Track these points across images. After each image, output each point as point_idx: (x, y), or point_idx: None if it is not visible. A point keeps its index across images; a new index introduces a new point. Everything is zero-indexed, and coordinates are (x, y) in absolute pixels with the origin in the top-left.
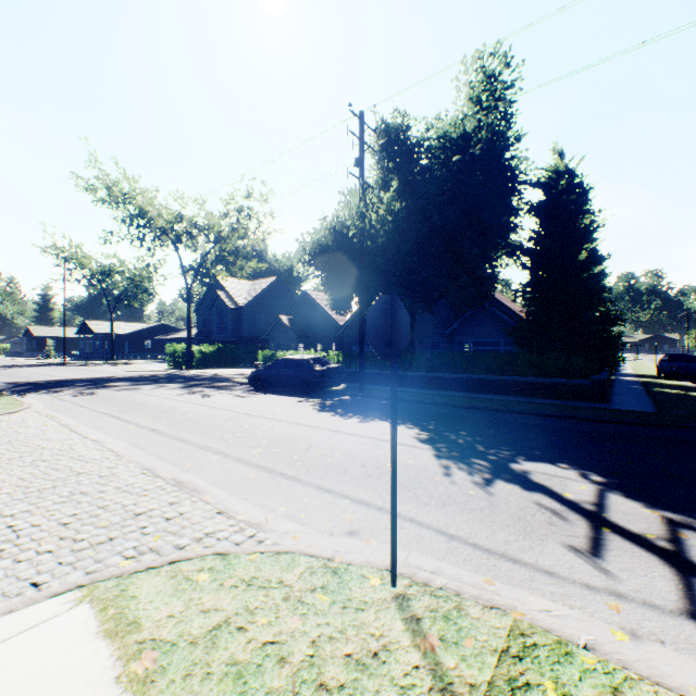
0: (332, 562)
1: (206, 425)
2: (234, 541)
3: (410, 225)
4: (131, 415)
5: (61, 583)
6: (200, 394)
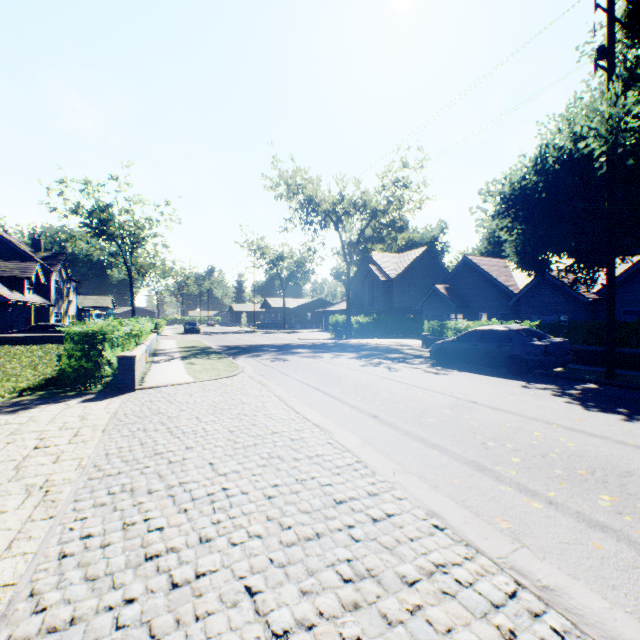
0: None
1: (435, 417)
2: None
3: None
4: (333, 390)
5: None
6: (383, 366)
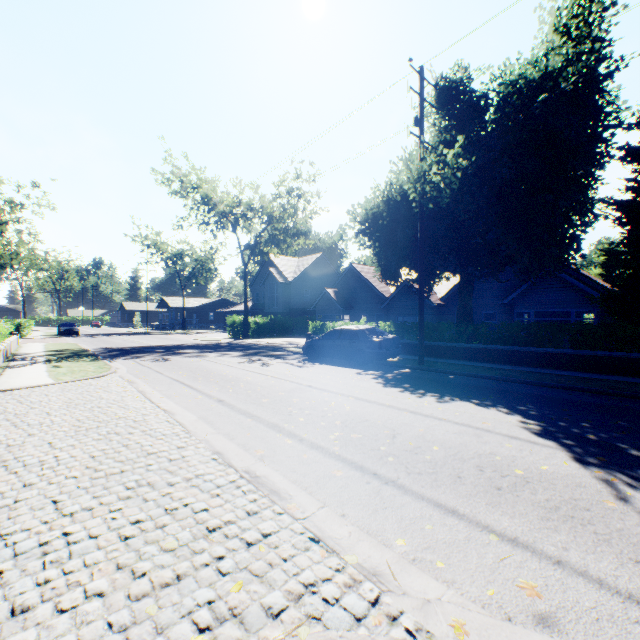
0: None
1: (270, 398)
2: (350, 609)
3: (478, 183)
4: (199, 383)
5: None
6: (259, 362)
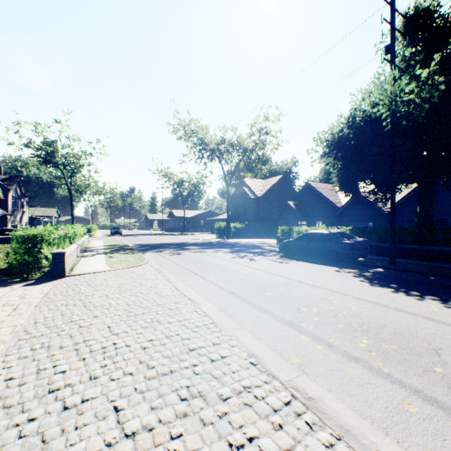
0: None
1: (272, 292)
2: None
3: None
4: (208, 275)
5: None
6: (246, 258)
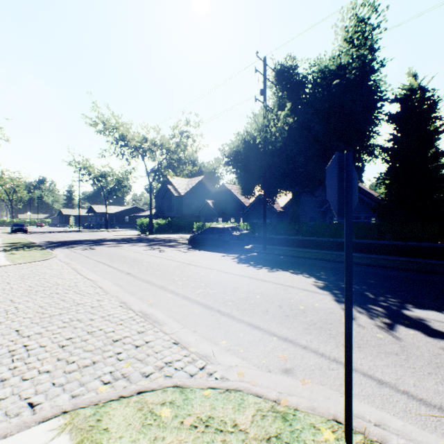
0: (279, 406)
1: (162, 271)
2: (188, 371)
3: (299, 133)
4: (114, 263)
5: (51, 405)
6: (158, 250)
